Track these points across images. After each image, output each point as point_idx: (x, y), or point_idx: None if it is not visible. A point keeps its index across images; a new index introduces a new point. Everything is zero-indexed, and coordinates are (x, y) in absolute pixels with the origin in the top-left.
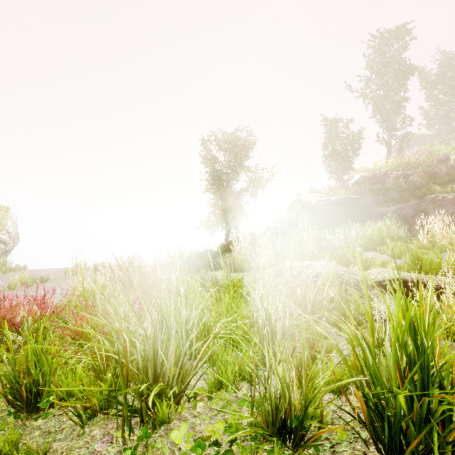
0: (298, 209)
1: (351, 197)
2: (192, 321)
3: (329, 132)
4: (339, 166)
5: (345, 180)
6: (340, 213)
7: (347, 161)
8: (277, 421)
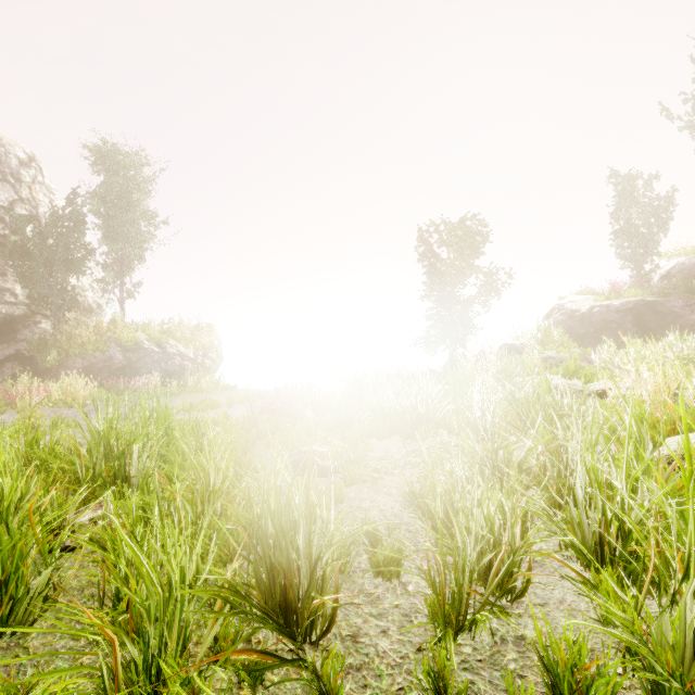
0: (558, 319)
1: (646, 301)
2: (434, 395)
3: (618, 197)
4: (637, 249)
5: (648, 271)
6: (626, 325)
7: (652, 239)
8: (480, 432)
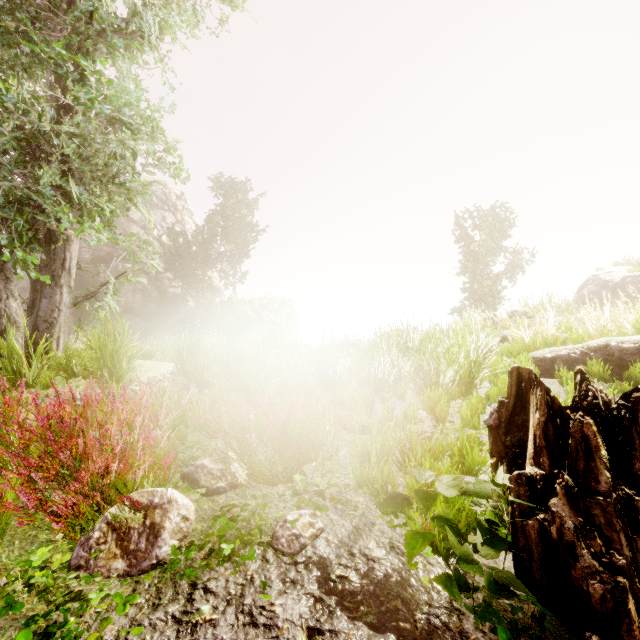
0: (592, 289)
1: None
2: (418, 337)
3: None
4: None
5: None
6: None
7: None
8: None
